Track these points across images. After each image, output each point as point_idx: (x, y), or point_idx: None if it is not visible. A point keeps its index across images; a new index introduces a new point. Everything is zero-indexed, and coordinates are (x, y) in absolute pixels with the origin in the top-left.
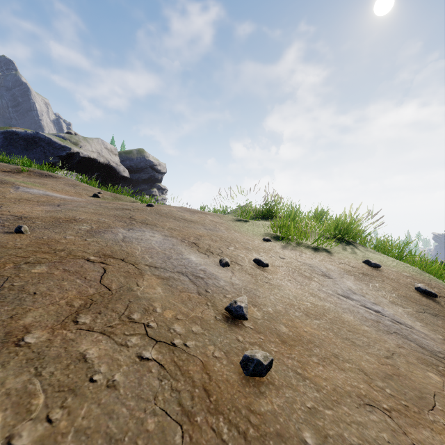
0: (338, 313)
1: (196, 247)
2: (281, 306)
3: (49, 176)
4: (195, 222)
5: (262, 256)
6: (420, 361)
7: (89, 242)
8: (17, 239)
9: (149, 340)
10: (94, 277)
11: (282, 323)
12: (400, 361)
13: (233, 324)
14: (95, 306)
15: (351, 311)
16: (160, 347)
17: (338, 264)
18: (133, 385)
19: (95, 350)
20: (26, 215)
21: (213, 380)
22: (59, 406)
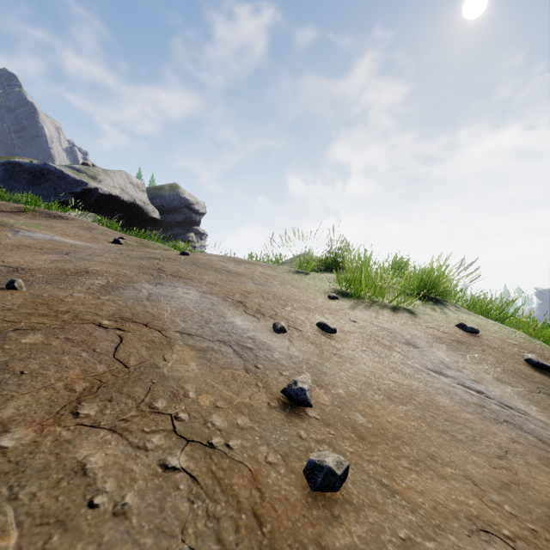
0: (430, 395)
1: (242, 308)
2: (355, 387)
3: (59, 217)
4: (241, 274)
5: (328, 318)
6: (543, 462)
7: (103, 301)
8: (7, 297)
9: (177, 439)
10: (107, 349)
11: (358, 411)
12: (517, 462)
13: (292, 413)
14: (105, 390)
15: (446, 392)
16: (193, 449)
17: (425, 329)
18: (152, 511)
19: (100, 457)
20: (23, 266)
21: (266, 499)
22: (39, 549)
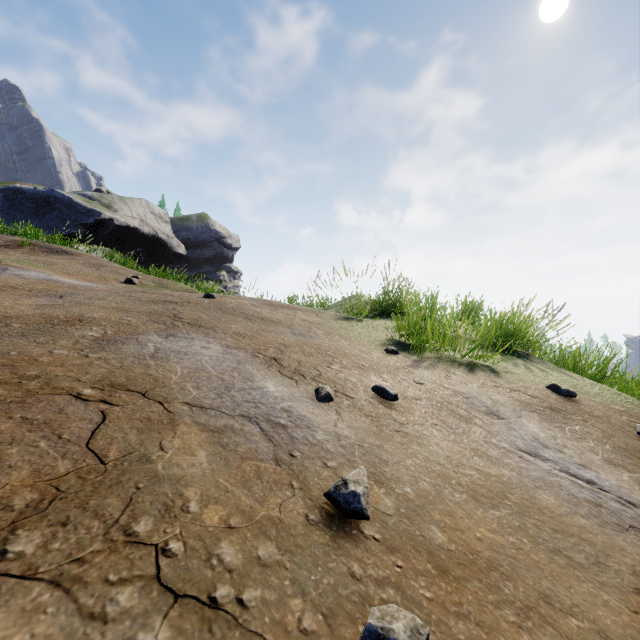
0: (528, 489)
1: (277, 367)
2: (427, 482)
3: (62, 252)
4: (277, 322)
5: (386, 380)
6: None
7: (91, 360)
8: None
9: (159, 594)
10: (79, 434)
11: (434, 522)
12: None
13: (341, 532)
14: (60, 504)
15: (548, 485)
16: (183, 614)
17: (510, 392)
18: None
19: None
20: None
21: None
22: None
